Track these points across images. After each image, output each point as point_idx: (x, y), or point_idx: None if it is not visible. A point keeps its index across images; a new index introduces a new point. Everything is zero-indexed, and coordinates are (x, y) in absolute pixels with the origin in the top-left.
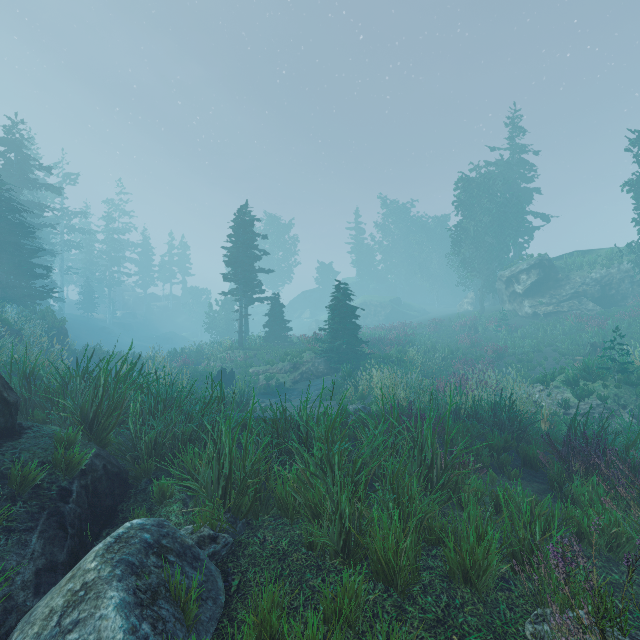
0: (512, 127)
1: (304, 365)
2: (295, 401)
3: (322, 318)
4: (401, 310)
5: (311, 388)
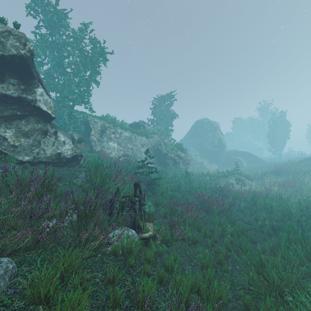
0: None
1: None
2: None
3: None
4: None
5: None
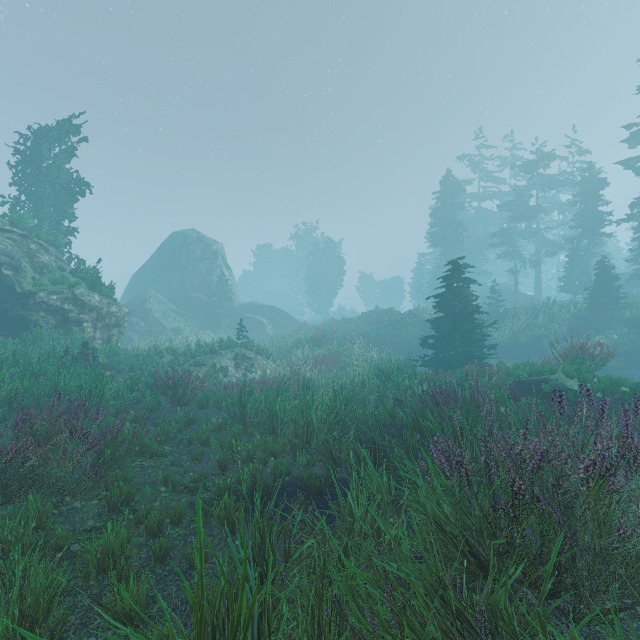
0: None
1: None
2: None
3: None
4: None
5: None
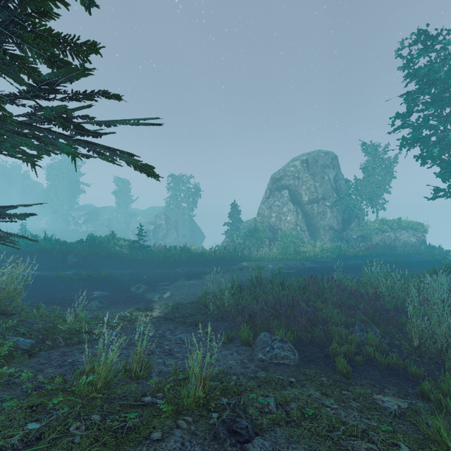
0: None
1: None
2: None
3: None
4: None
5: None
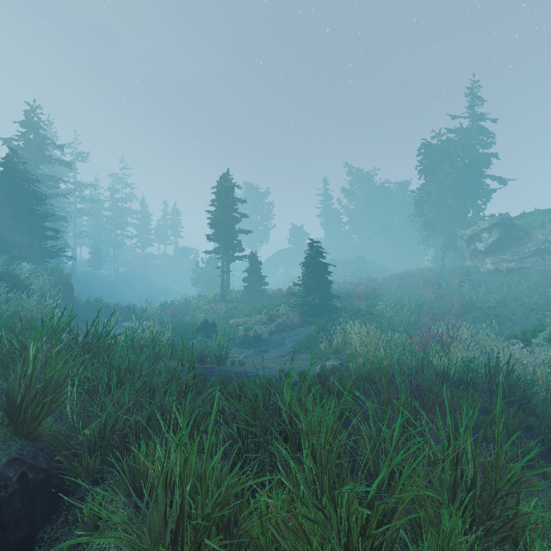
0: (471, 97)
1: (280, 317)
2: (272, 352)
3: (294, 274)
4: (366, 267)
5: (286, 339)
